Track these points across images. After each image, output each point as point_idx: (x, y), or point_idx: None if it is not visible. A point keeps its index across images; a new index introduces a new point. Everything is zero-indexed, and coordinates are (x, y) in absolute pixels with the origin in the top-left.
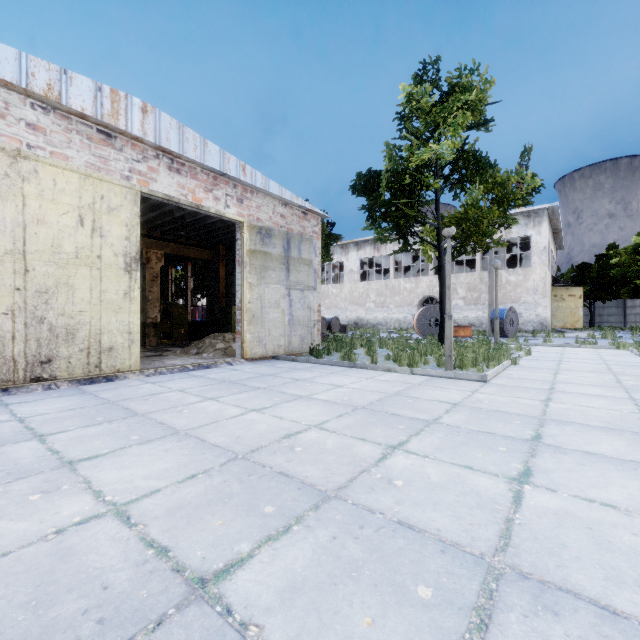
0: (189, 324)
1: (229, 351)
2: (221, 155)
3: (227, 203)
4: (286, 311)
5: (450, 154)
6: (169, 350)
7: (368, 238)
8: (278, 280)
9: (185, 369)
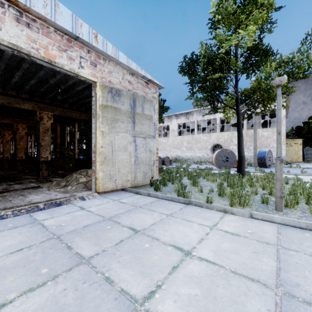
0: (76, 160)
1: (89, 184)
2: (73, 19)
3: (81, 64)
4: (132, 153)
5: (251, 40)
6: (51, 181)
7: (182, 112)
8: (126, 130)
9: (34, 209)
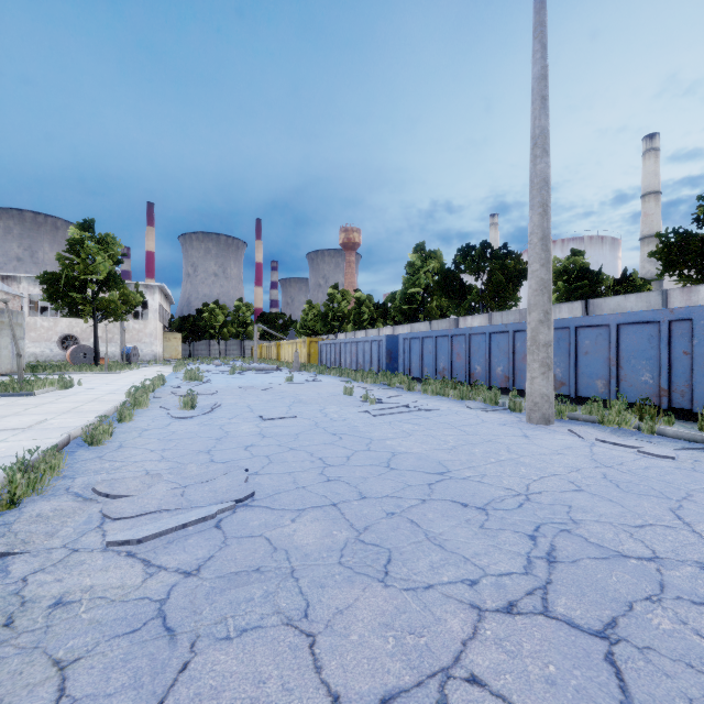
0: None
1: None
2: None
3: None
4: (11, 351)
5: (103, 278)
6: None
7: None
8: (8, 335)
9: None
